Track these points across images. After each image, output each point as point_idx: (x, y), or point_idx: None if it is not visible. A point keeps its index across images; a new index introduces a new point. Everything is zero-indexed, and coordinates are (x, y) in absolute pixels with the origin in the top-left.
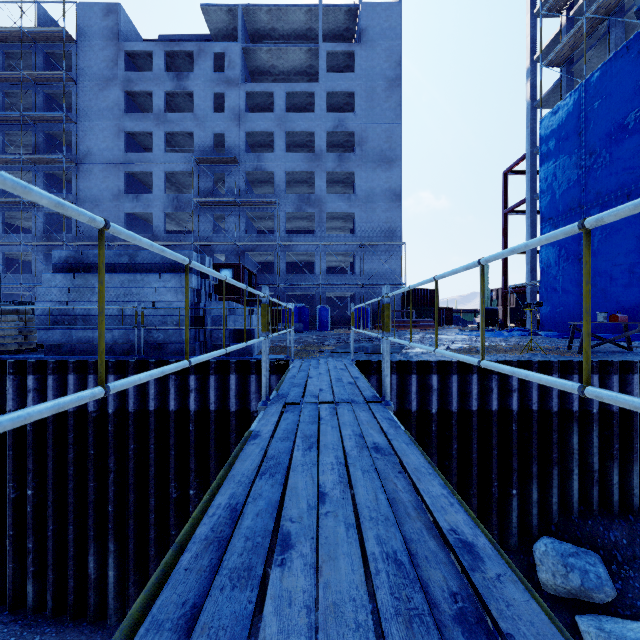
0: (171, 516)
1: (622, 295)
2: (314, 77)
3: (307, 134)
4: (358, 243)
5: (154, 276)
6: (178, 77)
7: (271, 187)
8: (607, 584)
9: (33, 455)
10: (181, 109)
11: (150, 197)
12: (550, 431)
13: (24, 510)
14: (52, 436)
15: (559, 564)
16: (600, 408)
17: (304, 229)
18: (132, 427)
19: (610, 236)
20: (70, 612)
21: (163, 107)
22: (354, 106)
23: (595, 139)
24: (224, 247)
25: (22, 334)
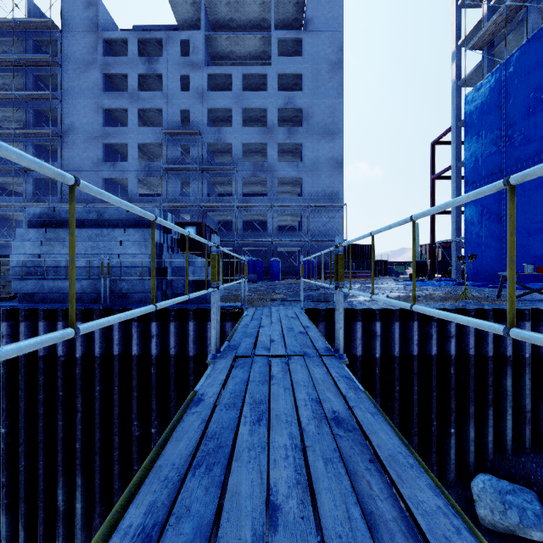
0: (134, 453)
1: (539, 249)
2: (267, 61)
3: (261, 110)
4: (305, 204)
5: (119, 231)
6: (149, 61)
7: (230, 156)
8: None
9: (6, 396)
10: (152, 89)
11: (125, 165)
12: (486, 374)
13: None
14: (24, 378)
15: (497, 501)
16: (532, 353)
17: (258, 193)
18: (98, 370)
19: (528, 197)
20: (40, 541)
21: (136, 87)
22: (301, 86)
23: (514, 112)
24: (189, 208)
25: (0, 284)
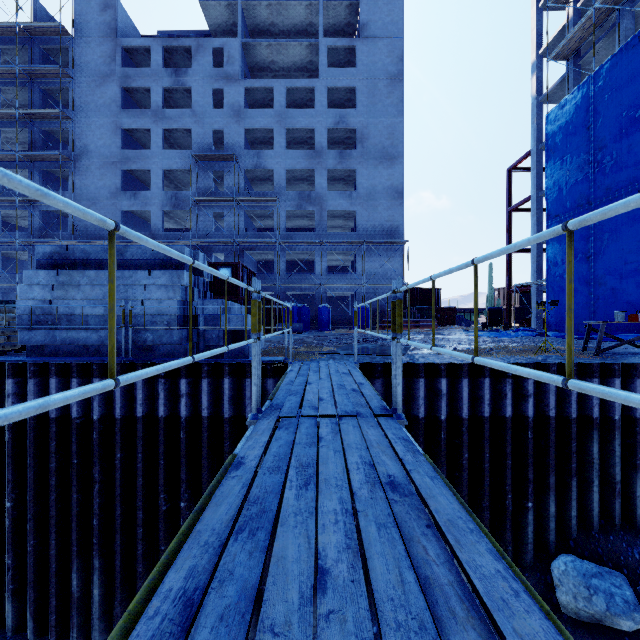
0: (160, 530)
1: (633, 294)
2: (315, 73)
3: (307, 131)
4: (359, 241)
5: (143, 273)
6: (176, 73)
7: (271, 185)
8: (635, 609)
9: (12, 464)
10: (180, 106)
11: (148, 195)
12: (568, 439)
13: (3, 523)
14: (33, 444)
15: (581, 585)
16: (622, 414)
17: (304, 228)
18: (118, 434)
19: (620, 233)
20: (52, 633)
21: (161, 103)
22: (355, 102)
23: (604, 133)
24: (223, 246)
25: (5, 334)
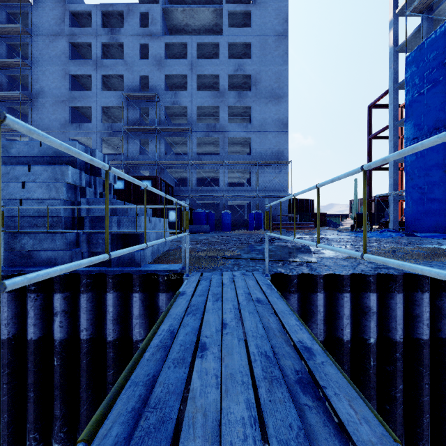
0: None
1: None
2: (219, 34)
3: (213, 77)
4: (254, 161)
5: (22, 168)
6: (112, 31)
7: (185, 120)
8: None
9: None
10: (115, 59)
11: (90, 126)
12: None
13: None
14: None
15: None
16: None
17: (211, 153)
18: None
19: None
20: None
21: (100, 55)
22: (250, 56)
23: None
24: (148, 165)
25: None
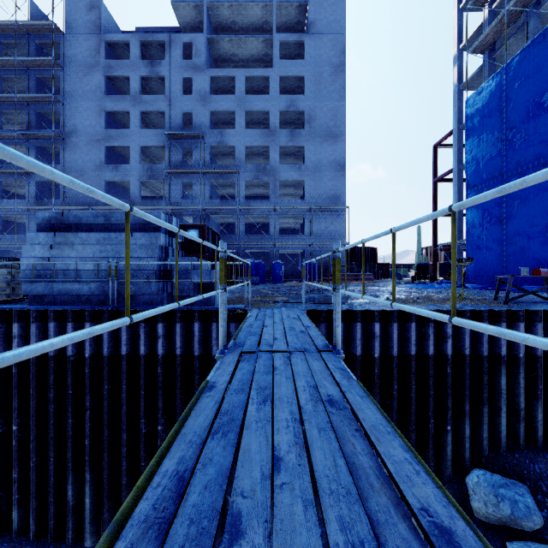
0: (141, 449)
1: (539, 252)
2: (269, 64)
3: (263, 113)
4: (307, 207)
5: None
6: (152, 64)
7: (232, 159)
8: (535, 513)
9: (18, 394)
10: (154, 92)
11: (127, 167)
12: (481, 373)
13: (10, 444)
14: (35, 377)
15: (490, 494)
16: (526, 353)
17: (261, 195)
18: (106, 369)
19: (528, 200)
20: (51, 535)
21: (139, 90)
22: (304, 89)
23: (515, 116)
24: (191, 211)
25: (10, 286)
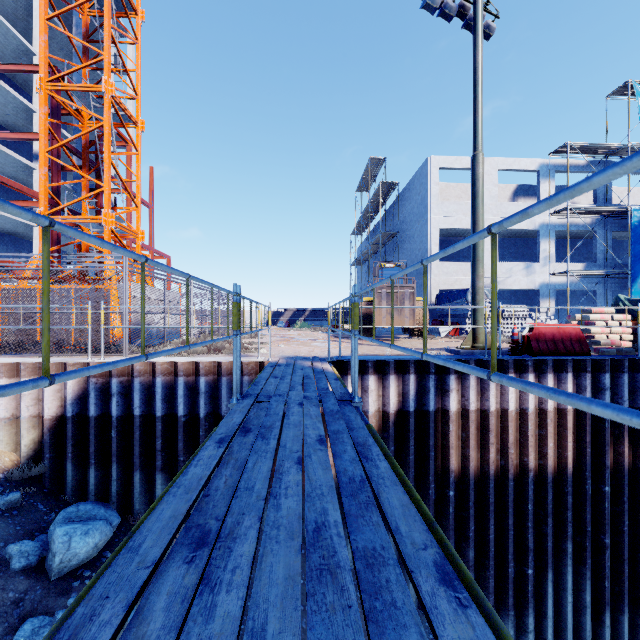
0: None
1: None
2: None
3: None
4: None
5: None
6: None
7: None
8: None
9: None
10: None
11: None
12: None
13: None
14: None
15: None
16: None
17: None
18: None
19: None
20: None
21: None
22: None
23: None
24: None
25: None
